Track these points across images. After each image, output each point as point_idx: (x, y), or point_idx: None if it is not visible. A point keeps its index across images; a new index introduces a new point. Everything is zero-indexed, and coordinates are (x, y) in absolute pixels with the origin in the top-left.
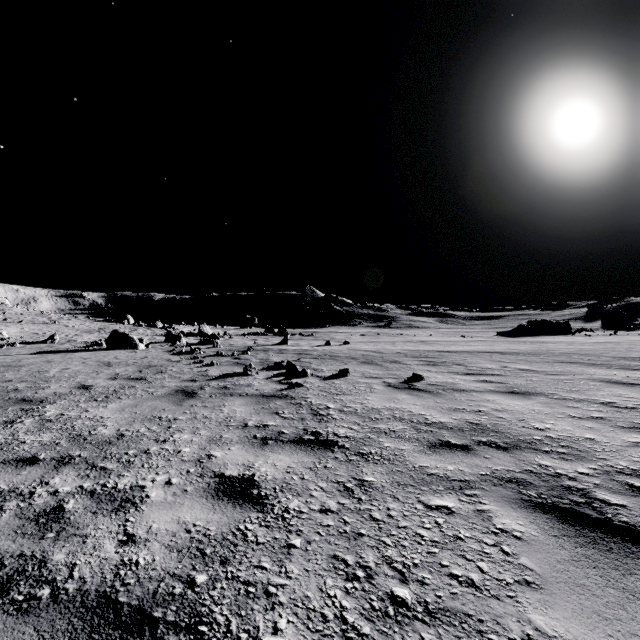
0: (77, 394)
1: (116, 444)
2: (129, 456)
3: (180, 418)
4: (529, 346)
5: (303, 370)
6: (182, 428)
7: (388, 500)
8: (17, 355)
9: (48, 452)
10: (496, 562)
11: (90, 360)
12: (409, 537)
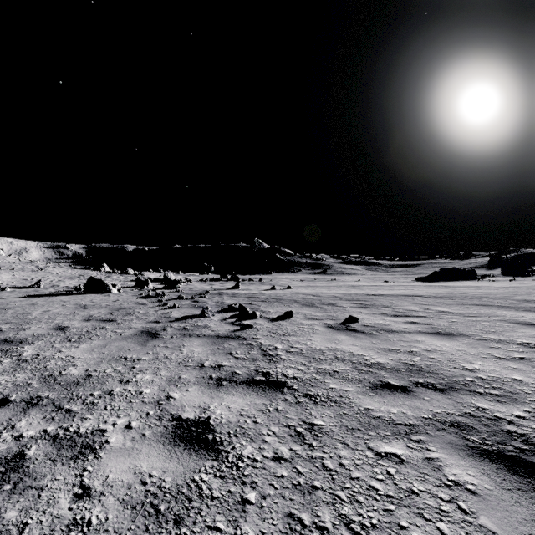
0: (53, 335)
1: (83, 385)
2: (94, 397)
3: (143, 358)
4: (444, 290)
5: (253, 312)
6: (144, 368)
7: (338, 446)
8: (6, 298)
9: (19, 393)
10: (456, 523)
11: (69, 303)
12: (363, 491)
